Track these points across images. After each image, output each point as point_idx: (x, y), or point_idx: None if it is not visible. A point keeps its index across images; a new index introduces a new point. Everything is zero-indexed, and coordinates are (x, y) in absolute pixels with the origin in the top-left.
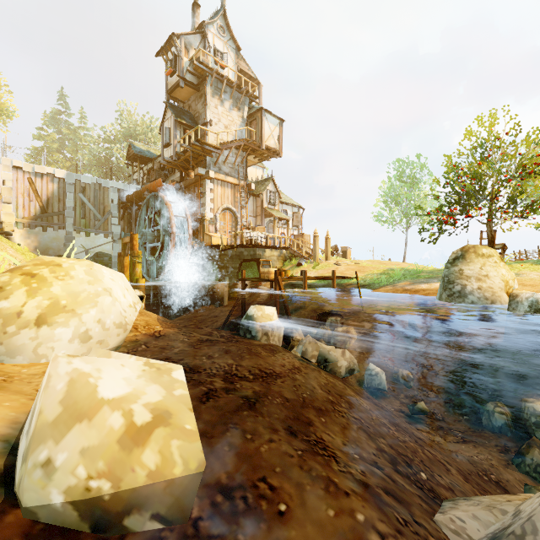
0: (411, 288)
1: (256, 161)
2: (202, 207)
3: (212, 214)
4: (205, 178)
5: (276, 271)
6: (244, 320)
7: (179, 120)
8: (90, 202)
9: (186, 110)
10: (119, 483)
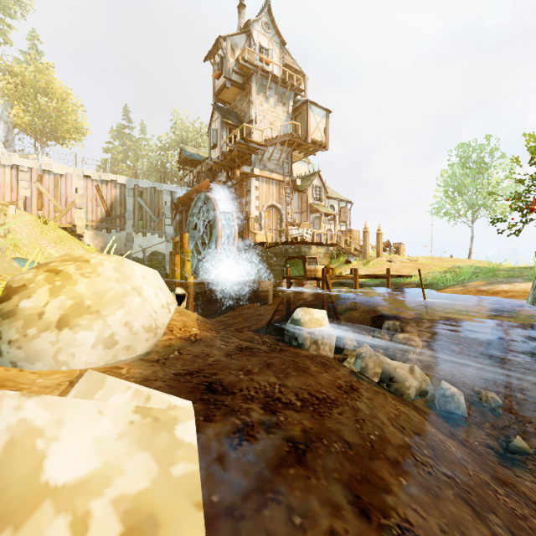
0: (487, 289)
1: (301, 156)
2: (248, 205)
3: (257, 212)
4: (250, 176)
5: (323, 268)
6: (289, 324)
7: (225, 120)
8: (147, 205)
9: (232, 111)
10: None
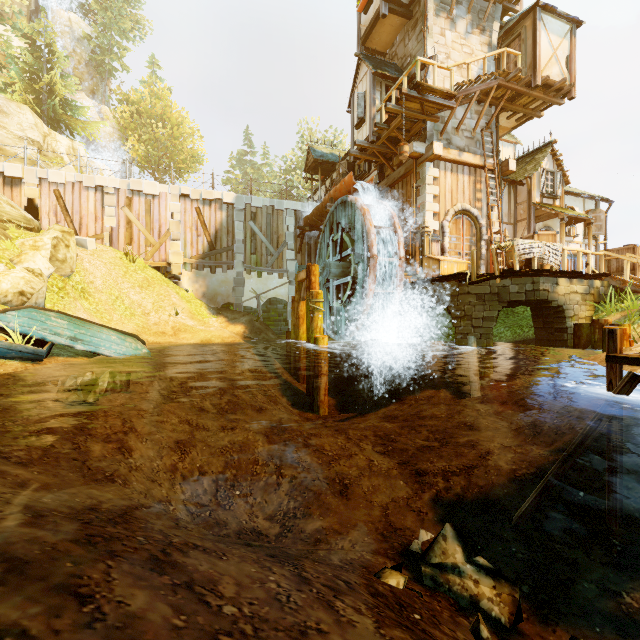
0: None
1: (509, 126)
2: (418, 213)
3: (435, 223)
4: (424, 159)
5: None
6: None
7: (379, 72)
8: (262, 232)
9: (389, 62)
10: None
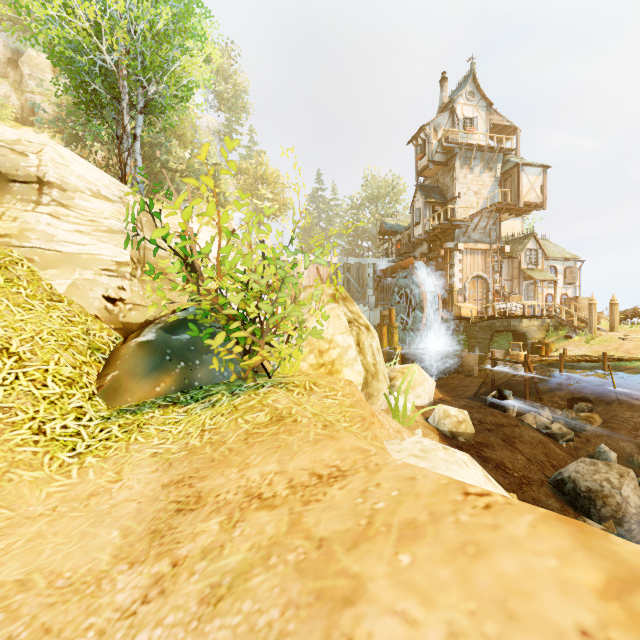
0: None
1: (511, 216)
2: (451, 277)
3: (460, 284)
4: (453, 251)
5: (525, 355)
6: (489, 397)
7: (428, 200)
8: (353, 279)
9: (434, 186)
10: (457, 430)
